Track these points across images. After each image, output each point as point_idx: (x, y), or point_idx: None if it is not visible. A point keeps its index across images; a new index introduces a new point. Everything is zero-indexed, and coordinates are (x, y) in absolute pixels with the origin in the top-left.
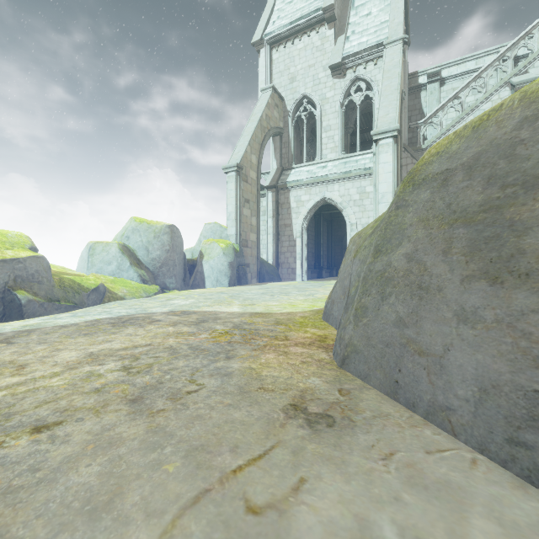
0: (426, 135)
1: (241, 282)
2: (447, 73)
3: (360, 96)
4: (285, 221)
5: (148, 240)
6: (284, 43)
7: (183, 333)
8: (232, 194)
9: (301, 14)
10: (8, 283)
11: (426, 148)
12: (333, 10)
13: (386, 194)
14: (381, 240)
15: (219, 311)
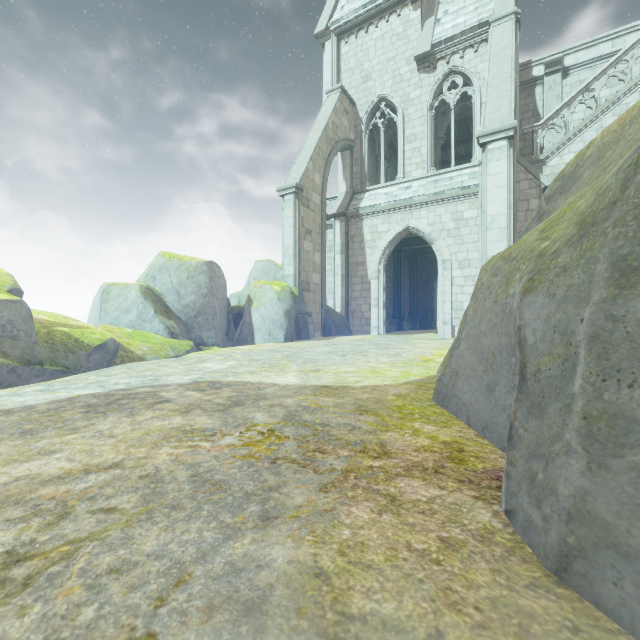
0: (543, 143)
1: (301, 336)
2: (572, 61)
3: (455, 94)
4: (356, 258)
5: (180, 281)
6: (355, 32)
7: (194, 431)
8: (290, 223)
9: None
10: None
11: (545, 159)
12: None
13: (497, 216)
14: (634, 244)
15: (266, 382)
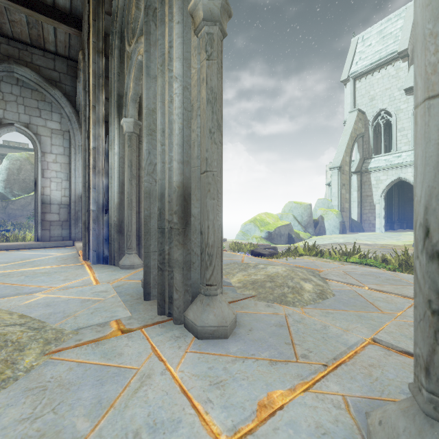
0: None
1: (343, 232)
2: None
3: None
4: (366, 193)
5: (302, 212)
6: (365, 76)
7: (368, 246)
8: (335, 182)
9: (380, 57)
10: (288, 232)
11: None
12: (407, 51)
13: None
14: None
15: (365, 243)
